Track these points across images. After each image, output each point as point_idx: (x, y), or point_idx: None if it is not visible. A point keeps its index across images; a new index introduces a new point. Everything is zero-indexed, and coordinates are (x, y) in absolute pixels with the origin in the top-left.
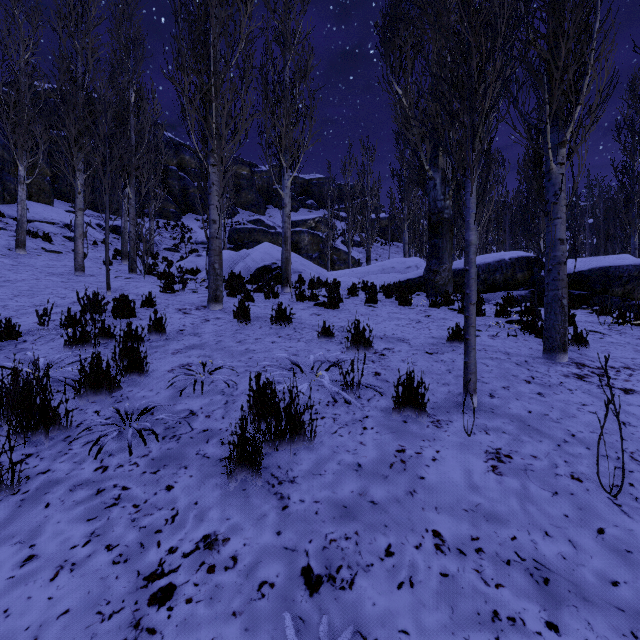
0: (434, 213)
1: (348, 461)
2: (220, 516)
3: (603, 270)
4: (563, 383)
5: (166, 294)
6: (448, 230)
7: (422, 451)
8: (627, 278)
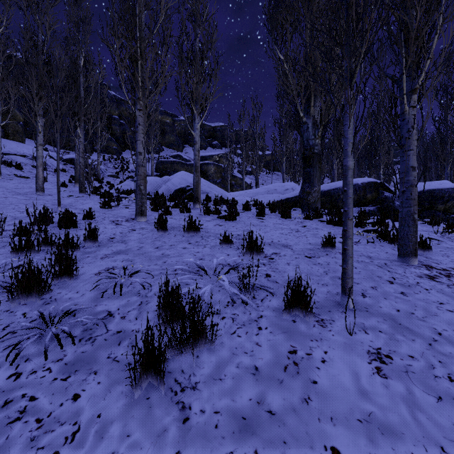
0: (307, 149)
1: (246, 364)
2: (121, 432)
3: (430, 192)
4: (419, 283)
5: (104, 209)
6: (317, 161)
7: (312, 352)
8: (448, 198)
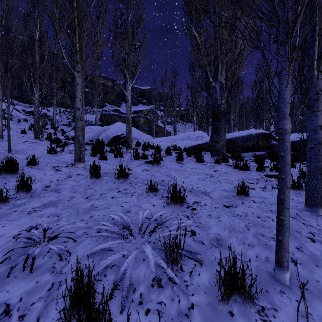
0: (215, 107)
1: None
2: None
3: (306, 141)
4: None
5: (50, 154)
6: (223, 117)
7: None
8: None
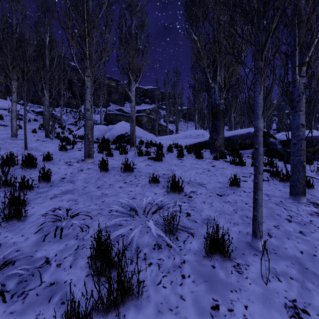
0: (214, 107)
1: None
2: None
3: None
4: (312, 221)
5: (62, 151)
6: (222, 116)
7: (233, 307)
8: (315, 143)
